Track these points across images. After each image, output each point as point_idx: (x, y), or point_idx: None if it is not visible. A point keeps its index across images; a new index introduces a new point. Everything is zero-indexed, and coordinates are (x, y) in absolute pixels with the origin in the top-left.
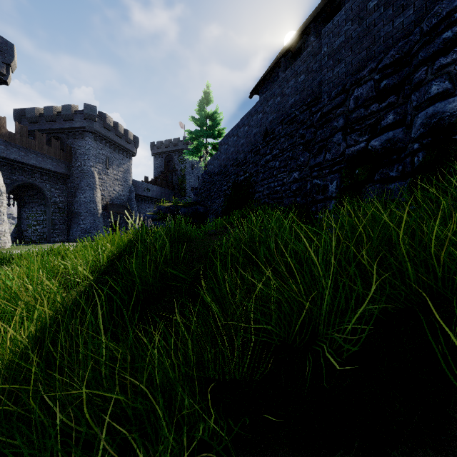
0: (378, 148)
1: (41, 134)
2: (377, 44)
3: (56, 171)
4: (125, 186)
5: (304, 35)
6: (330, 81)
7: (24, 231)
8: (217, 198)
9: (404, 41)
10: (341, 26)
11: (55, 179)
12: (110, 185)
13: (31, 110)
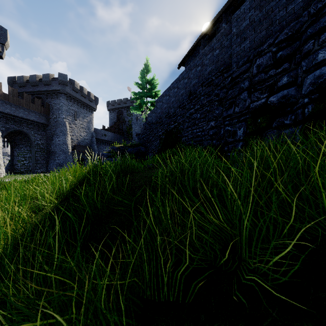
0: (275, 103)
1: (27, 95)
2: (274, 25)
3: (38, 121)
4: (88, 132)
5: (217, 22)
6: (238, 54)
7: (15, 165)
8: (154, 141)
9: (295, 22)
10: (246, 13)
11: (37, 127)
12: (77, 131)
13: (20, 77)
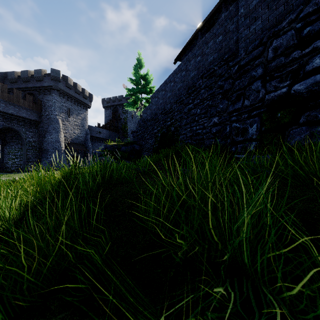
0: (302, 92)
1: (17, 91)
2: None
3: (30, 118)
4: (82, 130)
5: (216, 13)
6: (247, 38)
7: (6, 163)
8: (149, 139)
9: None
10: None
11: (29, 124)
12: (71, 129)
13: (11, 73)
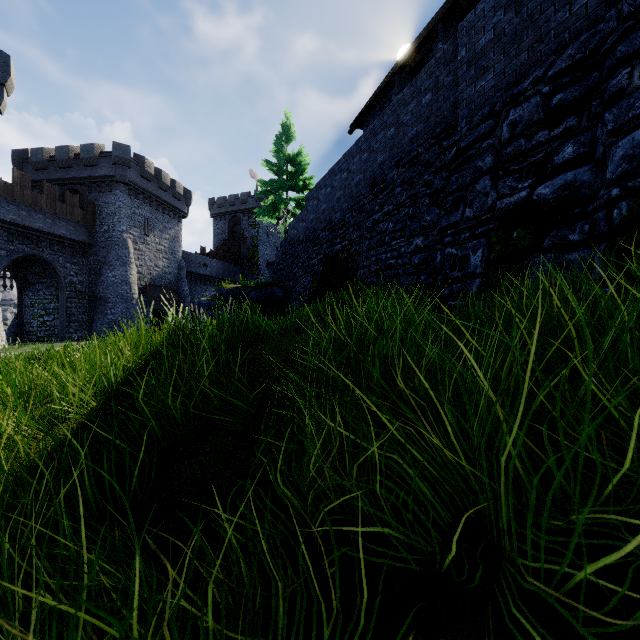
0: (548, 199)
1: (50, 186)
2: (545, 41)
3: (73, 238)
4: (172, 260)
5: (428, 41)
6: (471, 101)
7: (27, 324)
8: (302, 277)
9: (589, 33)
10: (488, 17)
11: (71, 250)
12: (150, 258)
13: (37, 151)
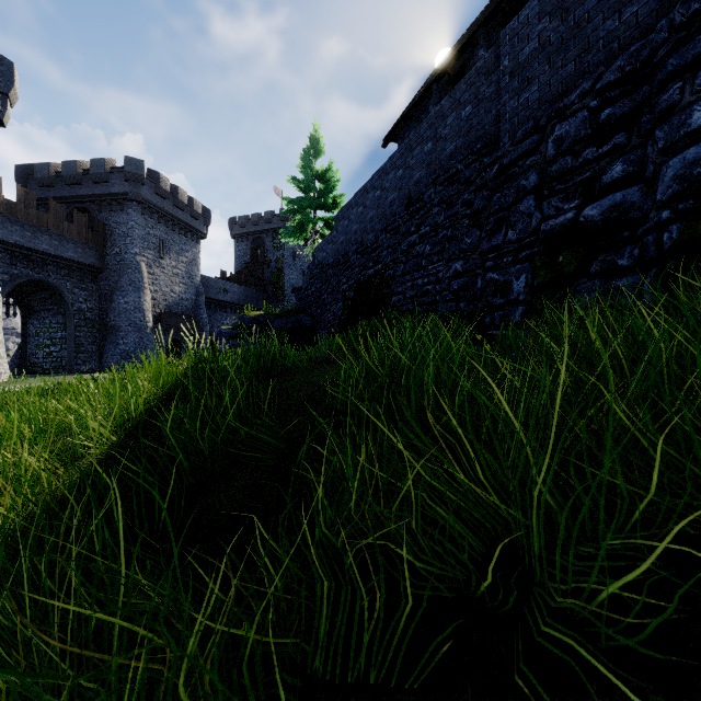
0: (596, 221)
1: (57, 204)
2: (593, 51)
3: (82, 261)
4: (189, 285)
5: (469, 47)
6: (515, 114)
7: (32, 355)
8: (332, 304)
9: (640, 44)
10: (532, 25)
11: (80, 274)
12: (166, 283)
13: (42, 166)
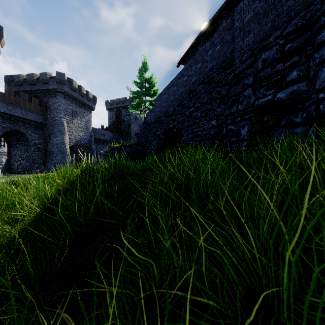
0: (283, 99)
1: (24, 94)
2: (281, 16)
3: (36, 120)
4: (86, 132)
5: (218, 19)
6: (241, 49)
7: (12, 165)
8: (153, 141)
9: (305, 12)
10: (250, 5)
11: (35, 127)
12: (75, 131)
13: (17, 76)
